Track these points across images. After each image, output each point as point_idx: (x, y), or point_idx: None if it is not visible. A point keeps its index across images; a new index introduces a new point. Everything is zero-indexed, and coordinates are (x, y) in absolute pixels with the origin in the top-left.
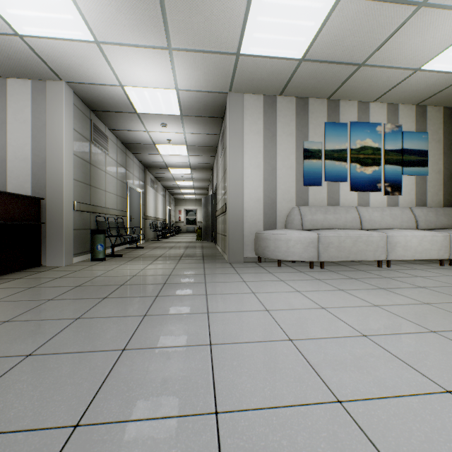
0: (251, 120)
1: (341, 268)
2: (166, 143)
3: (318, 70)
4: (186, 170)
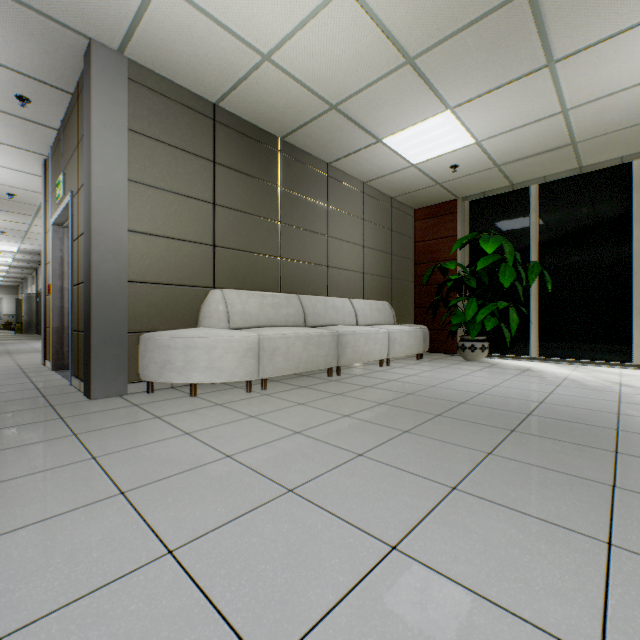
0: None
1: None
2: None
3: None
4: (4, 267)
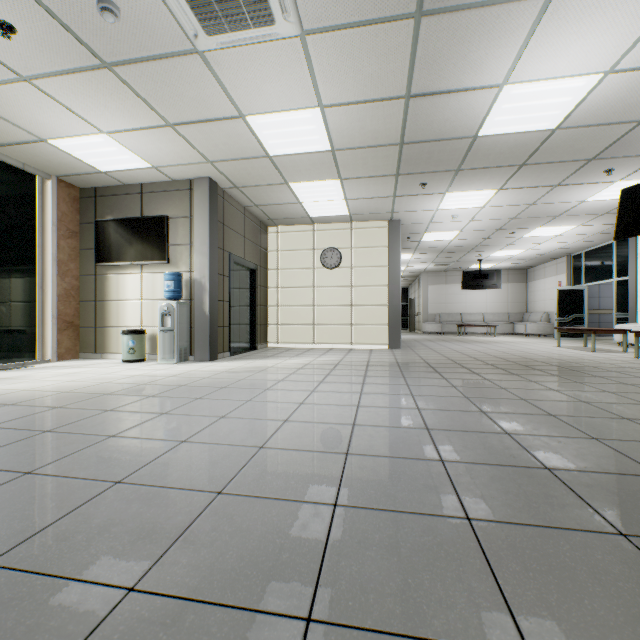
0: None
1: None
2: None
3: None
4: None
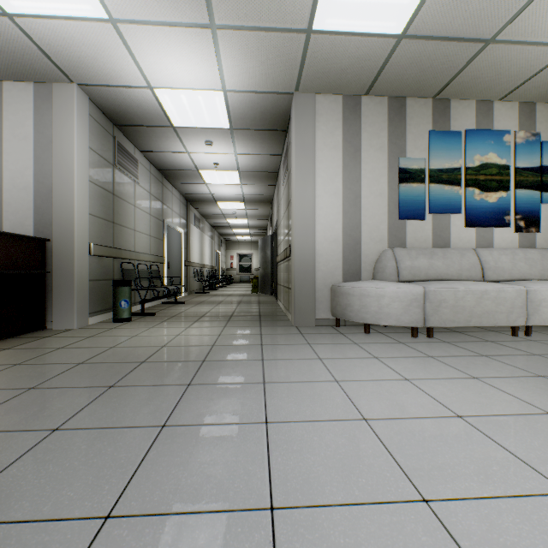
0: (325, 130)
1: (457, 336)
2: (212, 169)
3: (423, 53)
4: (239, 204)
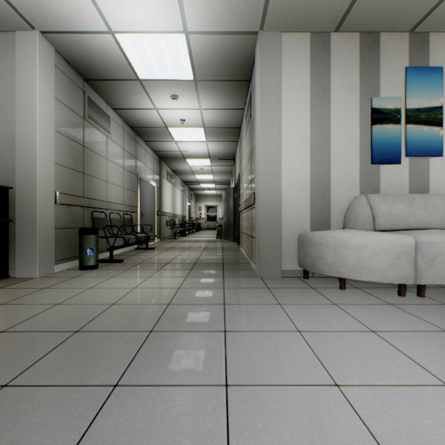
0: (291, 70)
1: None
2: (180, 125)
3: None
4: (205, 161)
